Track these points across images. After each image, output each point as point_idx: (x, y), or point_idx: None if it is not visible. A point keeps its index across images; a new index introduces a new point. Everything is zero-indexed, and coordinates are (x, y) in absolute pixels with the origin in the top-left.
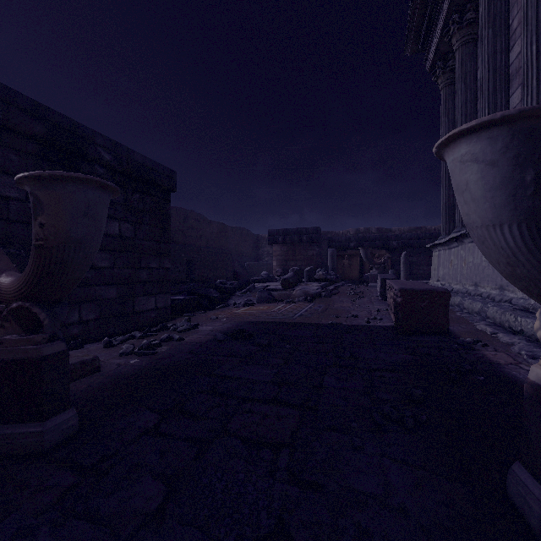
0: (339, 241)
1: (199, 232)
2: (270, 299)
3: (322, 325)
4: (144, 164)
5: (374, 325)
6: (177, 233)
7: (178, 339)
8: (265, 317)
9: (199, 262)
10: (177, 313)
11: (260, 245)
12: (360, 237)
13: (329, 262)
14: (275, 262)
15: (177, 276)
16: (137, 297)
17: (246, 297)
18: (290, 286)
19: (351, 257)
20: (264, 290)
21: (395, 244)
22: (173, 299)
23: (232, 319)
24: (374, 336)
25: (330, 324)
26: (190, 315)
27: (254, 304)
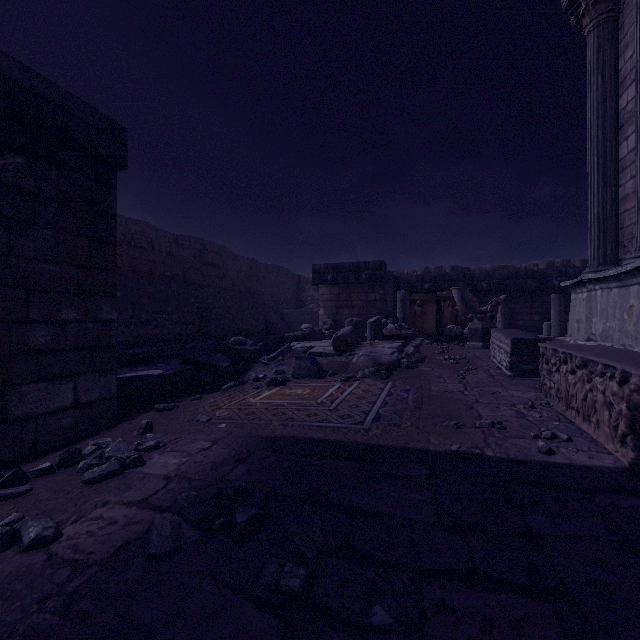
0: (408, 281)
1: (221, 270)
2: (316, 372)
3: (438, 457)
4: (30, 88)
5: (571, 462)
6: (191, 271)
7: (30, 545)
8: (305, 422)
9: (217, 310)
10: (146, 401)
11: (303, 288)
12: (437, 275)
13: (398, 310)
14: (322, 310)
15: (184, 330)
16: (16, 388)
17: (276, 367)
18: (347, 349)
19: (424, 303)
20: (304, 356)
21: (484, 286)
22: (139, 376)
23: (238, 424)
24: (633, 532)
25: (459, 455)
26: (166, 408)
27: (287, 381)
